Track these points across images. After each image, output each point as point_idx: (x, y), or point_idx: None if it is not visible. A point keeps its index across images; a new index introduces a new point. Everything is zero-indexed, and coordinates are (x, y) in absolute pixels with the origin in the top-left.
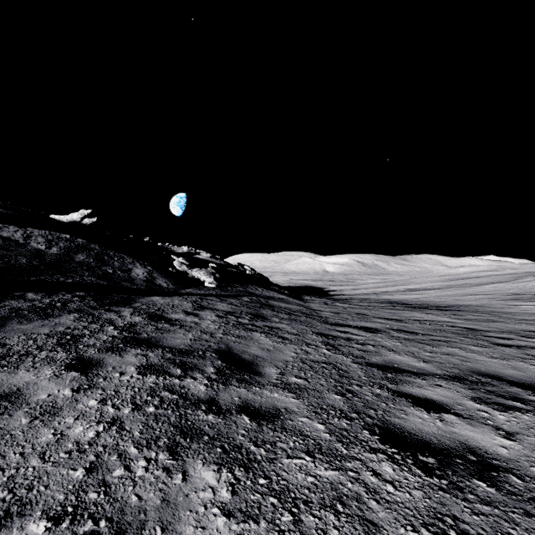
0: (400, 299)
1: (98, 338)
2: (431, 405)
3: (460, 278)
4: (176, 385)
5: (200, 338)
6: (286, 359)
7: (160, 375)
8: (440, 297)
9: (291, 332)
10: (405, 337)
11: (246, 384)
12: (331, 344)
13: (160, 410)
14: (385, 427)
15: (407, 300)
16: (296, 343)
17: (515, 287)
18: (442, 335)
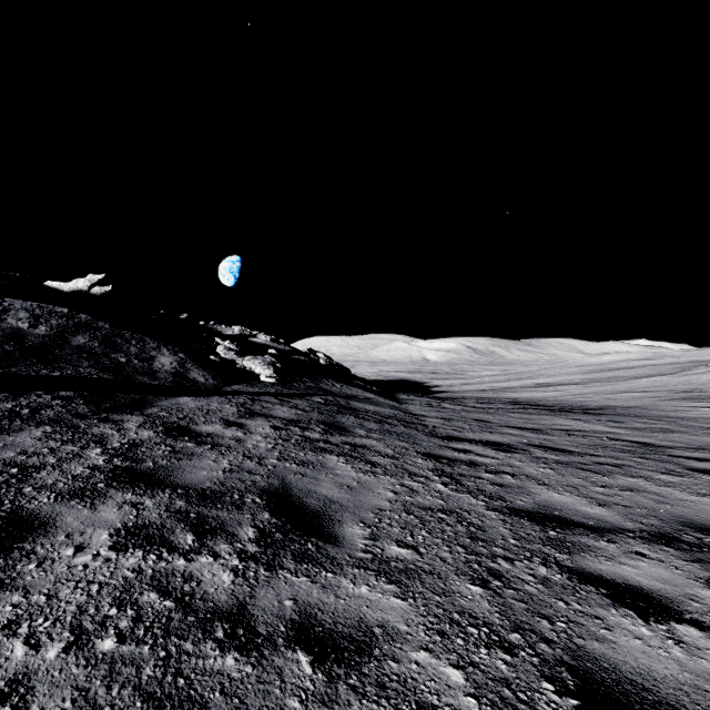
0: (530, 398)
1: (65, 472)
2: (644, 601)
3: (605, 369)
4: (177, 574)
5: (240, 467)
6: (379, 506)
7: (151, 550)
8: (583, 395)
9: (384, 453)
10: (555, 458)
11: (309, 566)
12: (448, 474)
13: (126, 644)
14: (582, 669)
15: (540, 399)
16: (393, 474)
17: (684, 381)
18: (608, 455)
